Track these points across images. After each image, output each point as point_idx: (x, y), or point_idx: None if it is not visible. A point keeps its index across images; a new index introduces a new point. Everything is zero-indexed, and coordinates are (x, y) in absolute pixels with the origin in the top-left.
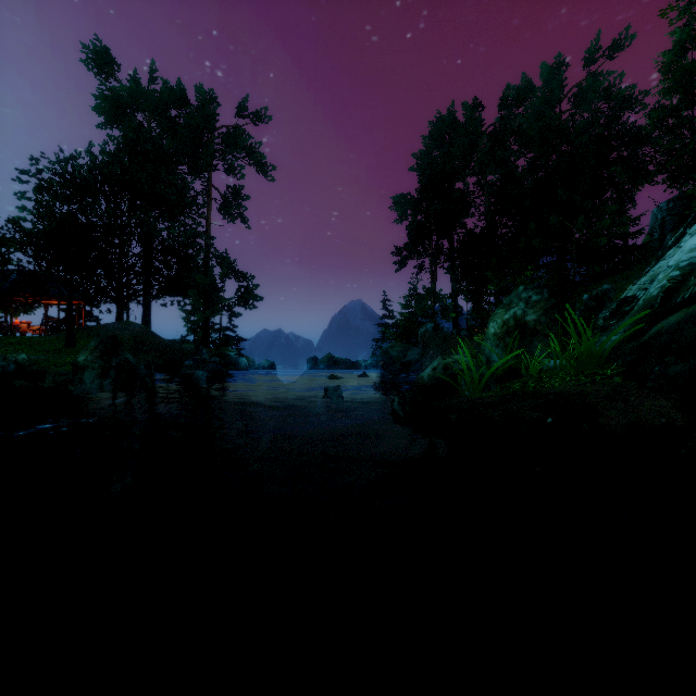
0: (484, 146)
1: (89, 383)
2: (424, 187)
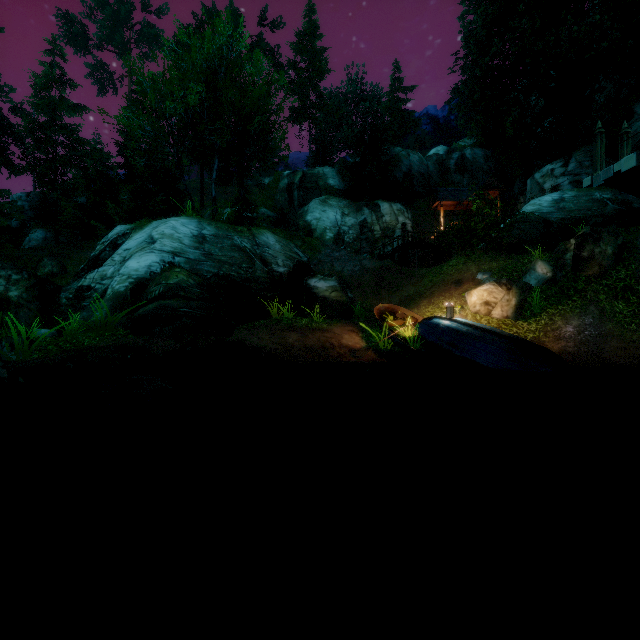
0: None
1: None
2: None
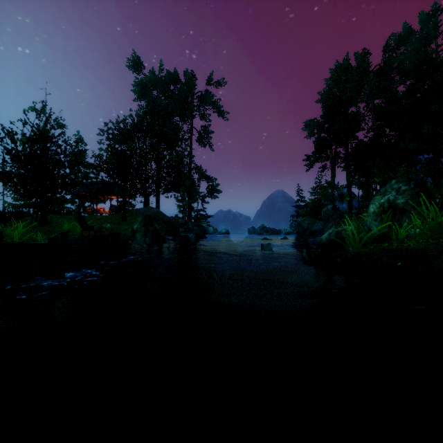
0: (371, 80)
1: (139, 239)
2: (326, 114)
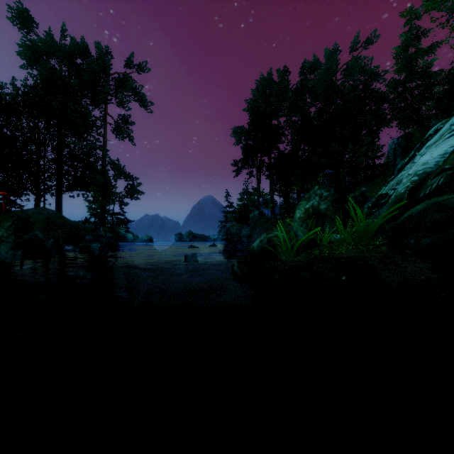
0: (290, 97)
1: (4, 253)
2: (253, 122)
